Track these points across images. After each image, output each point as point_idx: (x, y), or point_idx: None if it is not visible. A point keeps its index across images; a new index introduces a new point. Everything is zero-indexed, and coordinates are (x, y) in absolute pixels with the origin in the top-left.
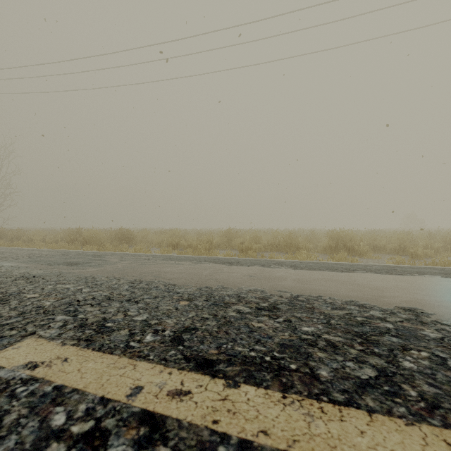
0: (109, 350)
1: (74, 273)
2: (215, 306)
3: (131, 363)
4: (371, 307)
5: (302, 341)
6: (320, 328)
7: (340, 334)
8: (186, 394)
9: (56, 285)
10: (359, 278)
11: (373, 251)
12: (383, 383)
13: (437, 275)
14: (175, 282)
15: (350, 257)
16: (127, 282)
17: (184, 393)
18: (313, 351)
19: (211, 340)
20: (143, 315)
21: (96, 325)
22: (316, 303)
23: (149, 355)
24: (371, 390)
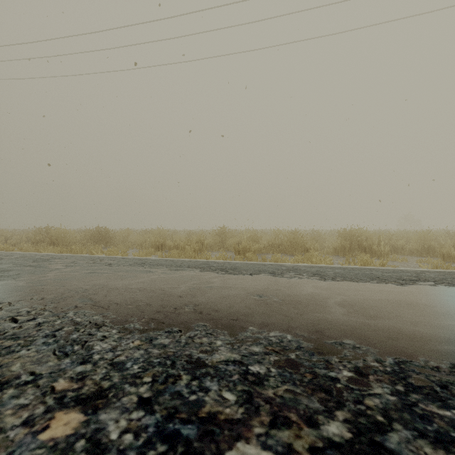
0: None
1: None
2: (163, 450)
3: None
4: None
5: None
6: None
7: None
8: None
9: None
10: (450, 299)
11: (390, 252)
12: None
13: None
14: (107, 317)
15: (373, 260)
16: (7, 316)
17: None
18: None
19: None
20: None
21: None
22: None
23: None
24: None
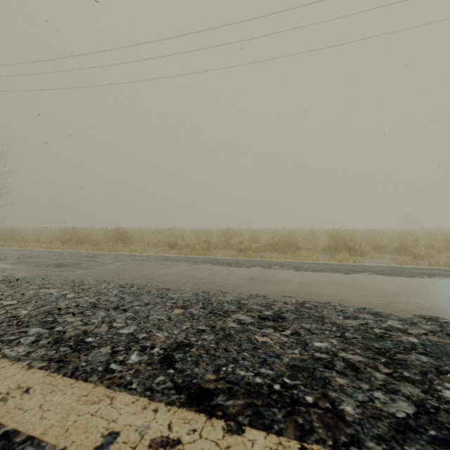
0: (84, 376)
1: (61, 275)
2: (212, 315)
3: (108, 396)
4: (388, 316)
5: (316, 361)
6: (335, 343)
7: (358, 351)
8: (174, 444)
9: (38, 289)
10: (366, 281)
11: (374, 251)
12: (427, 425)
13: (448, 277)
14: (169, 286)
15: (352, 257)
16: (118, 286)
17: (171, 443)
18: (330, 375)
19: (207, 360)
20: (130, 327)
21: (73, 341)
22: (325, 311)
23: (132, 383)
24: (414, 437)
